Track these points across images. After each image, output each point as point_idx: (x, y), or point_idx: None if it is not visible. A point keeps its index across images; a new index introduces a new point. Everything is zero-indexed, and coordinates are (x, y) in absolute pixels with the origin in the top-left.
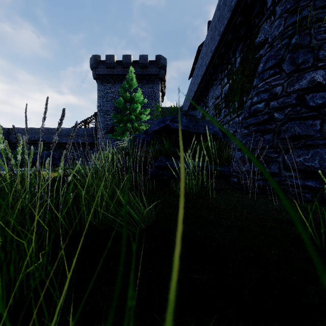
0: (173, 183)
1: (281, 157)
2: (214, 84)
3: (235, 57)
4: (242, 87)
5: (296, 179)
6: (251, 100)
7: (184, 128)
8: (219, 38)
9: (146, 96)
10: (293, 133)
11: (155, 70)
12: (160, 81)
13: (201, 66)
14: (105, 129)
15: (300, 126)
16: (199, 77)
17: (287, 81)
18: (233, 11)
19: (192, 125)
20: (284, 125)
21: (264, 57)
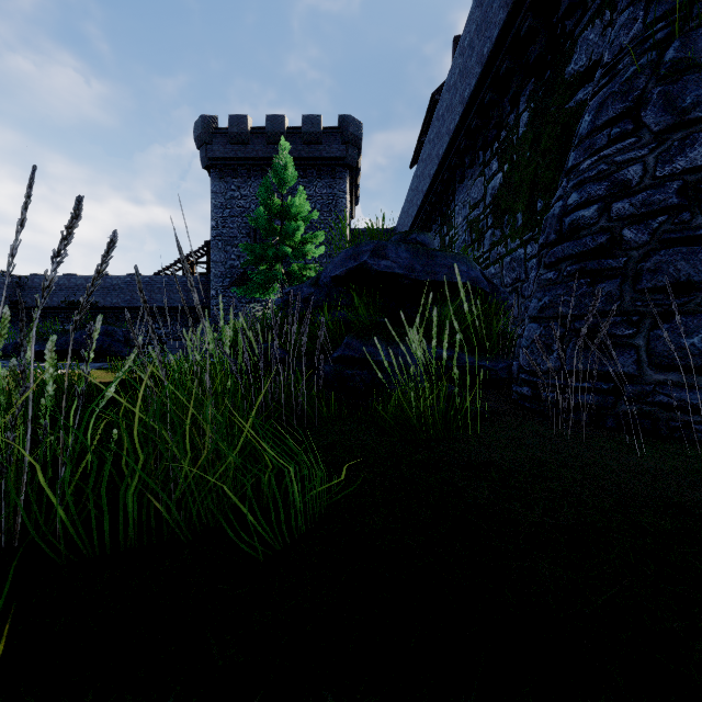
0: (378, 399)
1: (643, 336)
2: (467, 175)
3: (516, 112)
4: (533, 178)
5: (683, 389)
6: (564, 200)
7: (403, 270)
8: (481, 71)
9: (318, 204)
10: (672, 276)
11: (337, 147)
12: (348, 173)
13: (440, 136)
14: (228, 277)
15: (691, 259)
16: (434, 161)
17: (656, 152)
18: (513, 7)
19: (420, 263)
20: (651, 258)
21: (593, 100)
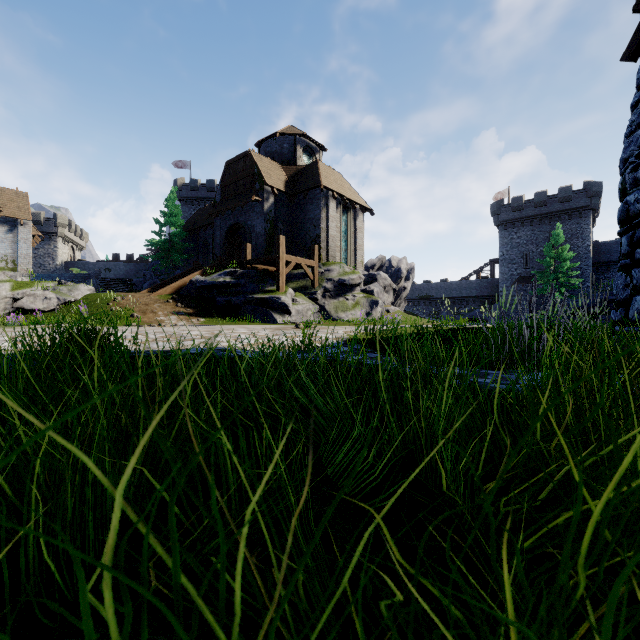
0: None
1: None
2: None
3: None
4: None
5: None
6: None
7: None
8: None
9: (569, 235)
10: None
11: (583, 200)
12: (591, 211)
13: None
14: (509, 280)
15: None
16: None
17: None
18: None
19: None
20: None
21: None
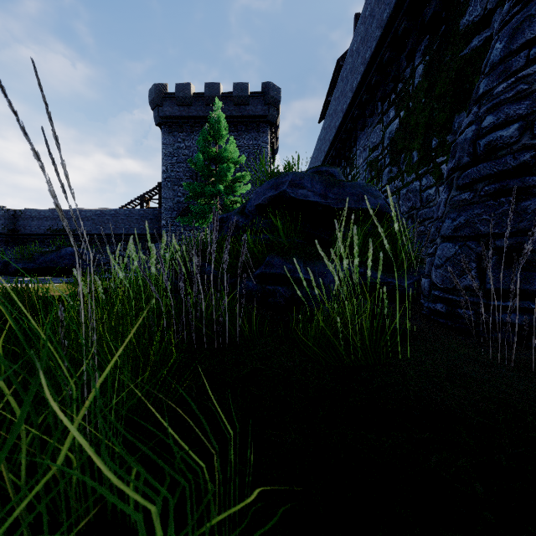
0: (298, 315)
1: None
2: (367, 124)
3: (412, 66)
4: (428, 120)
5: None
6: (477, 124)
7: (317, 198)
8: (381, 33)
9: (246, 153)
10: None
11: (261, 108)
12: (269, 128)
13: (344, 94)
14: (176, 210)
15: None
16: (339, 115)
17: None
18: None
19: (332, 192)
20: None
21: (504, 29)
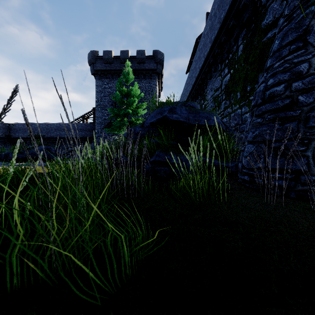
0: (172, 182)
1: (310, 151)
2: (213, 76)
3: (237, 45)
4: (245, 76)
5: None
6: (265, 83)
7: (184, 119)
8: (220, 26)
9: (144, 90)
10: None
11: (152, 65)
12: (157, 76)
13: (200, 58)
14: (103, 124)
15: None
16: (197, 70)
17: None
18: None
19: (192, 116)
20: (314, 110)
21: (279, 33)
